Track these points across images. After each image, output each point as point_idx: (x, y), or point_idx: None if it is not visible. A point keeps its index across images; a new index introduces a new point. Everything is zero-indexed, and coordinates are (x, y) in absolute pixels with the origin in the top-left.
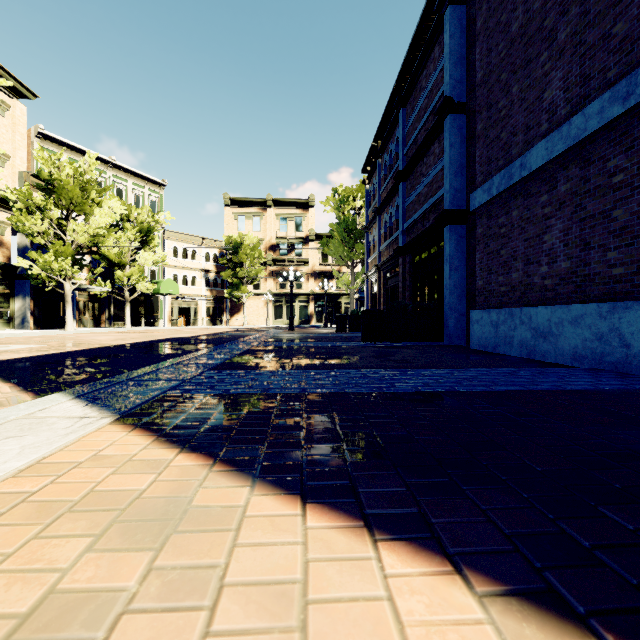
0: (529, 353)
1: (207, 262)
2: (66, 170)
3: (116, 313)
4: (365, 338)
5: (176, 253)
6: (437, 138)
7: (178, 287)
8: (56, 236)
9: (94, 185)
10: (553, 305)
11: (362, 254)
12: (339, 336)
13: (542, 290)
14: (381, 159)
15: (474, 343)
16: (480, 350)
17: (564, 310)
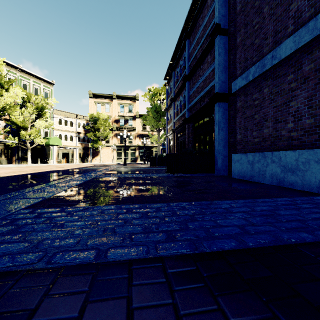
0: (279, 182)
1: (79, 128)
2: None
3: (22, 156)
4: (167, 171)
5: (60, 122)
6: (209, 52)
7: (61, 141)
8: None
9: (2, 77)
10: (298, 149)
11: (164, 124)
12: (151, 169)
13: (289, 139)
14: (175, 71)
15: (235, 174)
16: (240, 179)
17: (311, 153)
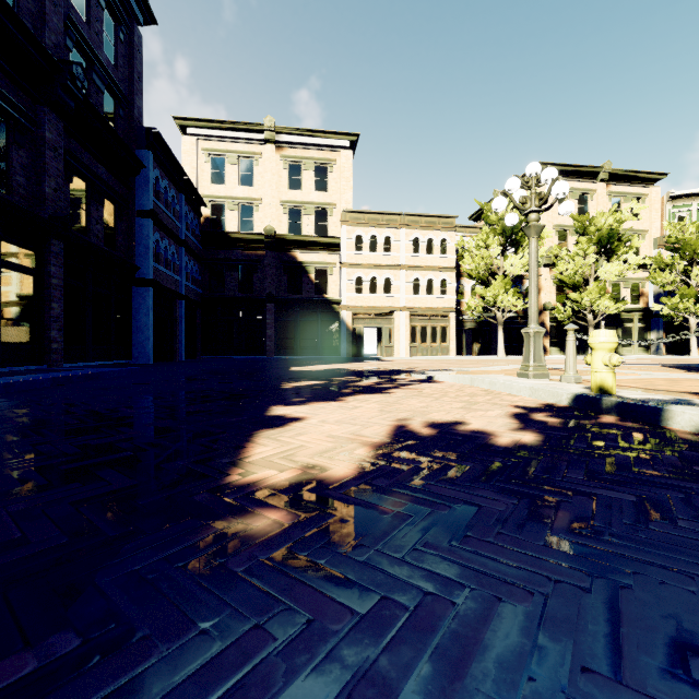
0: None
1: None
2: (688, 230)
3: None
4: None
5: None
6: None
7: None
8: (682, 281)
9: None
10: None
11: None
12: None
13: None
14: None
15: None
16: None
17: None
